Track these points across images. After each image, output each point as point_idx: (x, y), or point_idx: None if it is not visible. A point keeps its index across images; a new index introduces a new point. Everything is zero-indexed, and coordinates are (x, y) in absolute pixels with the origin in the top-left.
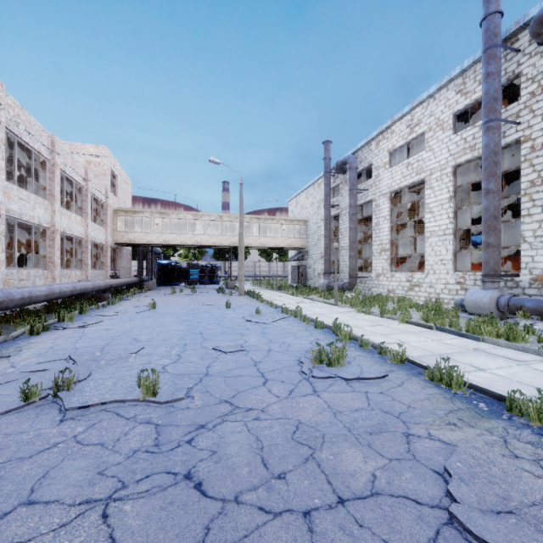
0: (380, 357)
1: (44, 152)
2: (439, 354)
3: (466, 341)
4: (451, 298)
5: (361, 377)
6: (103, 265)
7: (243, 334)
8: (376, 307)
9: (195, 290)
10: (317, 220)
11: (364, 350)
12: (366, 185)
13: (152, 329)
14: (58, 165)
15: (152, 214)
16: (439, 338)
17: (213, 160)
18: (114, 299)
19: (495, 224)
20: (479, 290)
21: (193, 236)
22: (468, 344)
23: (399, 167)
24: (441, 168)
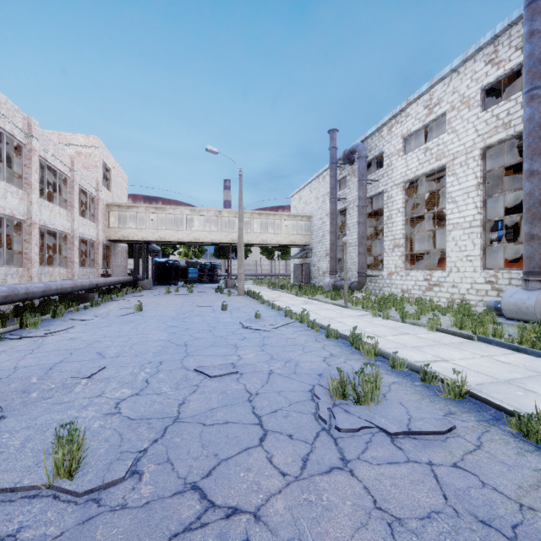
0: (425, 386)
1: (18, 135)
2: (505, 380)
3: (527, 358)
4: (480, 299)
5: (414, 429)
6: (93, 262)
7: (238, 347)
8: (392, 310)
9: (192, 290)
10: (322, 215)
11: (398, 374)
12: (377, 175)
13: (127, 339)
14: (37, 150)
15: (147, 209)
16: (488, 353)
17: (210, 149)
18: (98, 300)
19: (540, 212)
20: (521, 291)
21: (191, 232)
22: (534, 364)
23: (415, 153)
24: (467, 151)
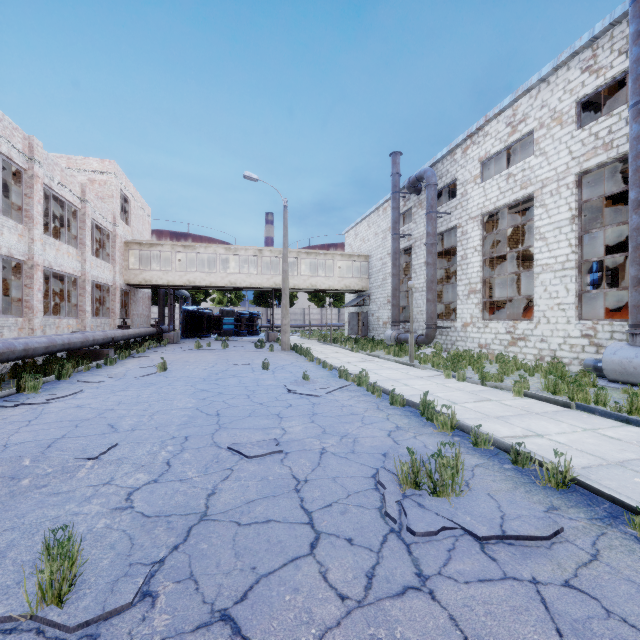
0: (517, 470)
1: (17, 158)
2: (617, 462)
3: None
4: (574, 356)
5: (509, 533)
6: (109, 311)
7: (282, 417)
8: (468, 369)
9: (227, 344)
10: (382, 254)
11: (482, 453)
12: (449, 207)
13: (146, 406)
14: (40, 177)
15: (173, 247)
16: (591, 425)
17: (249, 176)
18: (114, 357)
19: None
20: (626, 347)
21: (226, 275)
22: None
23: (495, 180)
24: (558, 177)
